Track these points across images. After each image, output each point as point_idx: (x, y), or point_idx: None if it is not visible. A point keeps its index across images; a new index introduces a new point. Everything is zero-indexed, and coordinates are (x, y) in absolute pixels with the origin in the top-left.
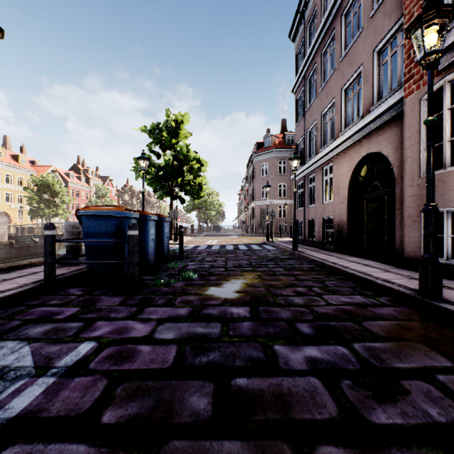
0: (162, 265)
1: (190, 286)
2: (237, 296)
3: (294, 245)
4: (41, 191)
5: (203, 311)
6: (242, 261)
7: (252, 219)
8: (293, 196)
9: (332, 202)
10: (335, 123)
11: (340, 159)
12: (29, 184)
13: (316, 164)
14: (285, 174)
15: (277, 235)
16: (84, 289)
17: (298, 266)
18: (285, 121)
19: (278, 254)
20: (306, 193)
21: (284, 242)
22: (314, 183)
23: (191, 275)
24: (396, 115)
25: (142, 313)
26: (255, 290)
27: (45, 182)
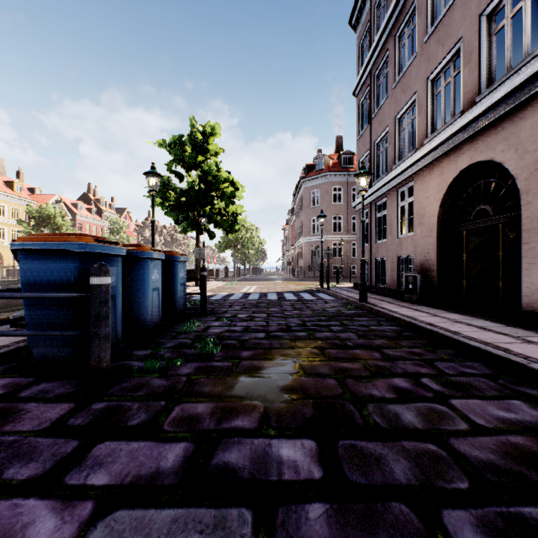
0: (171, 327)
1: (204, 373)
2: (289, 401)
3: (362, 294)
4: (39, 224)
5: (216, 453)
6: (291, 319)
7: (300, 259)
8: (351, 230)
9: (412, 235)
10: (418, 127)
11: (424, 176)
12: (27, 216)
13: (387, 185)
14: (341, 204)
15: (331, 279)
16: (14, 381)
17: (376, 328)
18: (341, 139)
19: (340, 307)
20: (372, 224)
21: (344, 289)
22: (385, 211)
23: (210, 349)
24: (523, 102)
25: (78, 465)
26: (319, 384)
27: (44, 214)
